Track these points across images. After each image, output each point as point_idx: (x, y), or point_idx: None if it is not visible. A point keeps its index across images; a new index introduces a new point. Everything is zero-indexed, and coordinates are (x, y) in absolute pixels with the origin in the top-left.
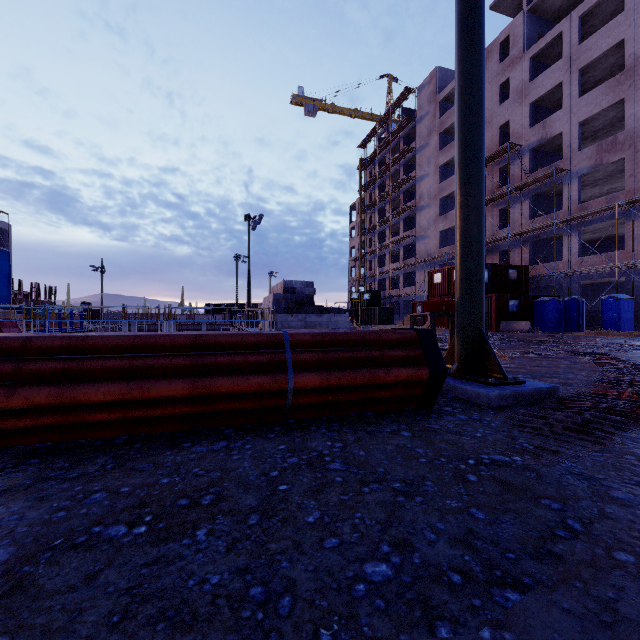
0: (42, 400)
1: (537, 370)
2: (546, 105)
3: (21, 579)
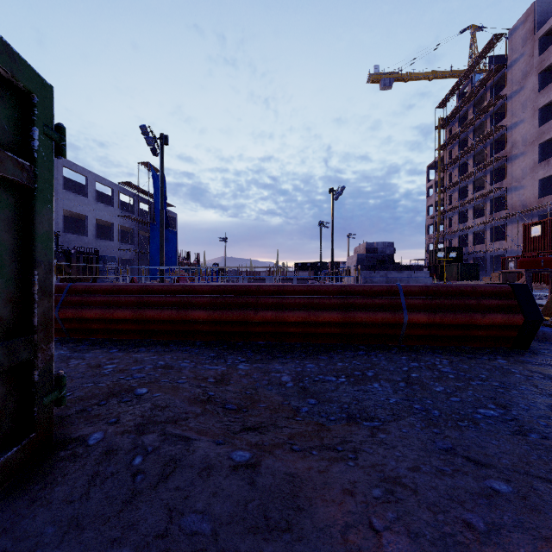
0: (269, 318)
1: None
2: None
3: (302, 386)
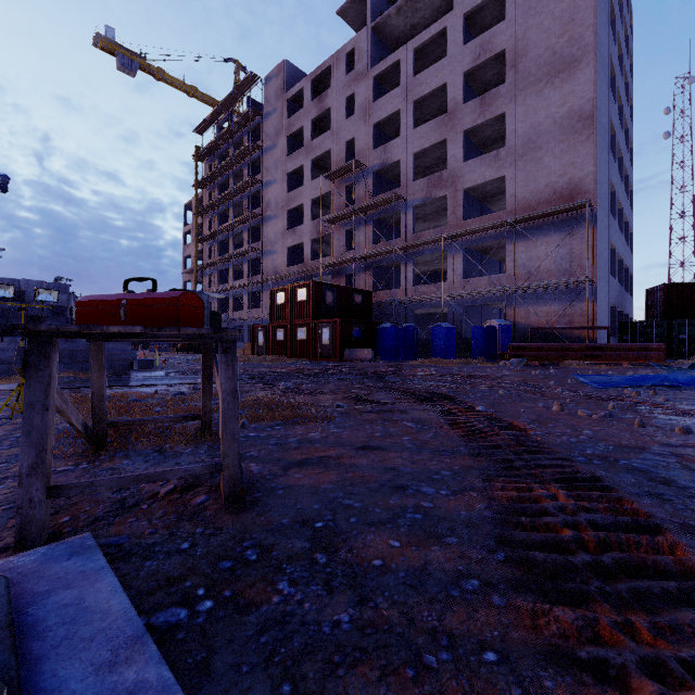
0: None
1: (360, 471)
2: (387, 132)
3: None
